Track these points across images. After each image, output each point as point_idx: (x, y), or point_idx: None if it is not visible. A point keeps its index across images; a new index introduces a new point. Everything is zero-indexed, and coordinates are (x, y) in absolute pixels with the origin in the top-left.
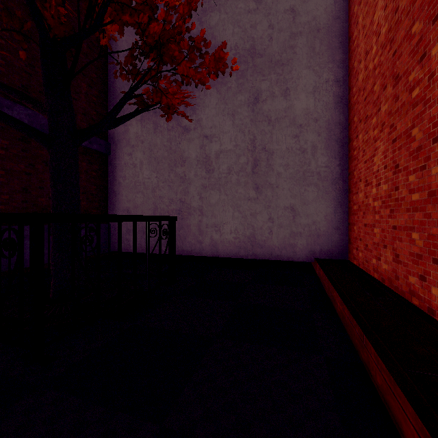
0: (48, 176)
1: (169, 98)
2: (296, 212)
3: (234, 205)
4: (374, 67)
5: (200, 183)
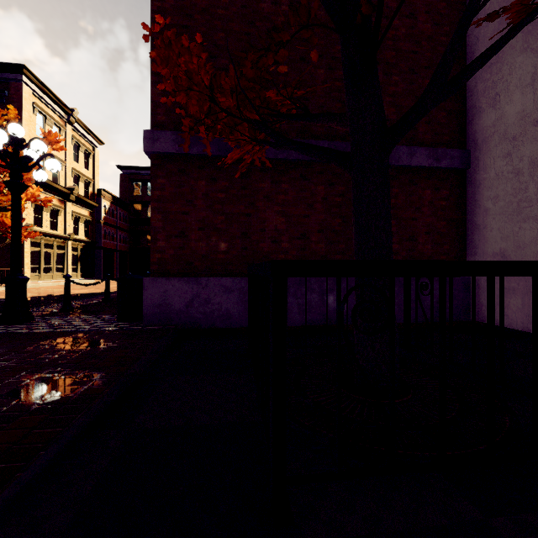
0: None
1: None
2: None
3: None
4: None
5: None
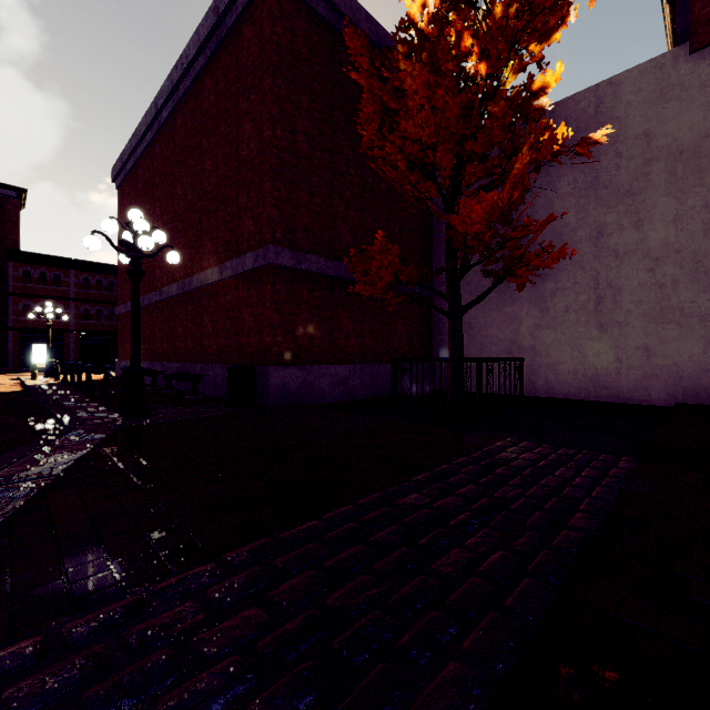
0: (398, 324)
1: (522, 279)
2: (651, 352)
3: (572, 345)
4: None
5: (533, 322)
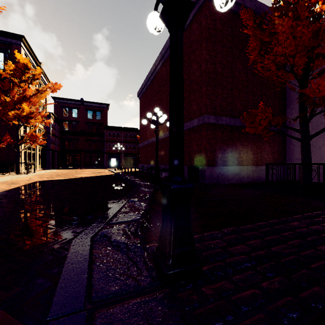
0: (266, 146)
1: None
2: None
3: None
4: None
5: None
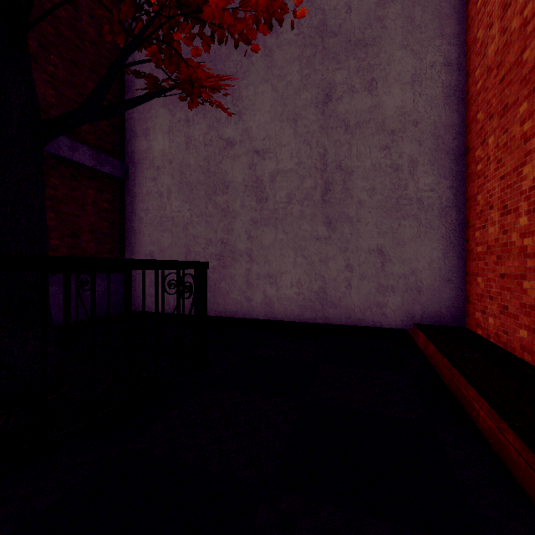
0: None
1: (192, 66)
2: (386, 257)
3: (296, 247)
4: (524, 22)
5: (249, 216)
